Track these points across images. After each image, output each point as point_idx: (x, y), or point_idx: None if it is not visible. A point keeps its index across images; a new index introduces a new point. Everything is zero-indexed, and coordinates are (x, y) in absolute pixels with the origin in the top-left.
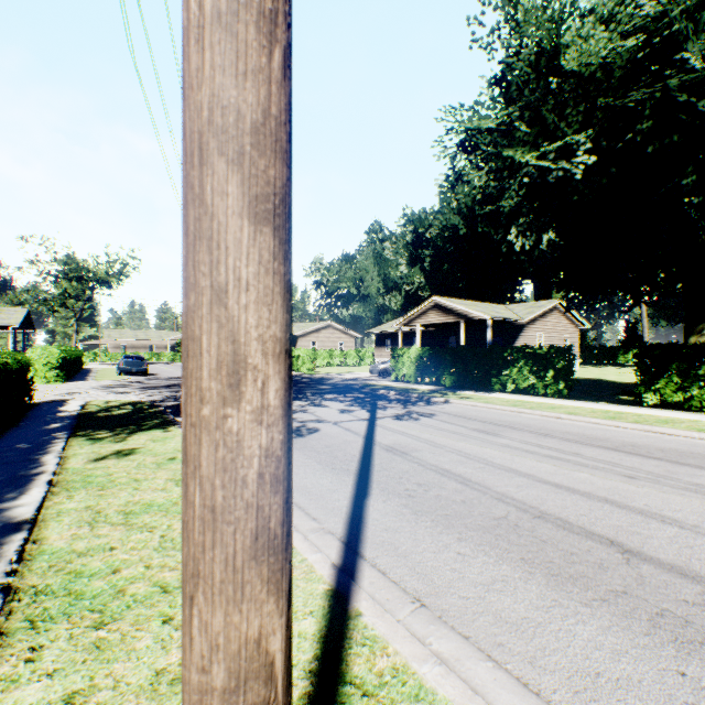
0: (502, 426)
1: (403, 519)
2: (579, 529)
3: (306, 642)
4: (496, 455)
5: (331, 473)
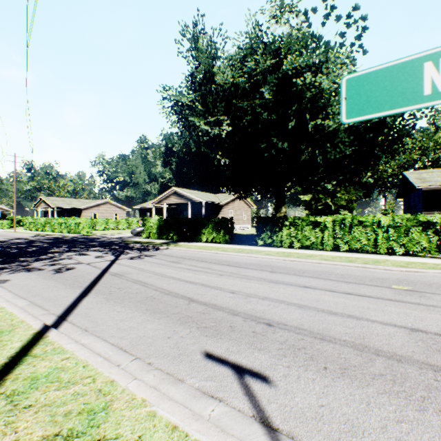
0: (186, 259)
1: (100, 303)
2: (181, 296)
3: (13, 349)
4: (171, 272)
5: (69, 289)
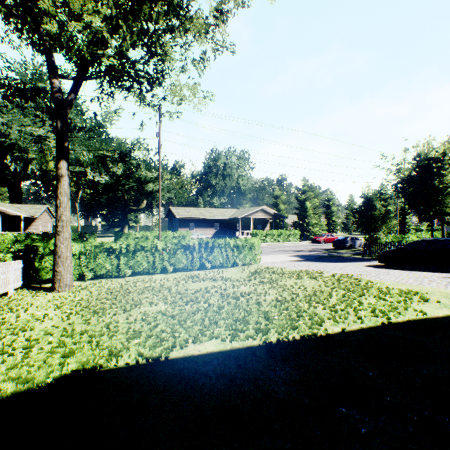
0: None
1: None
2: None
3: None
4: None
5: None
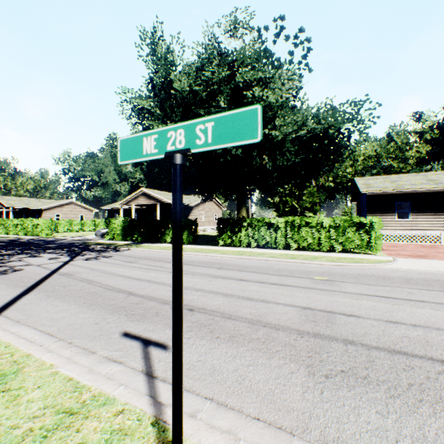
0: (143, 259)
1: (40, 299)
2: (123, 290)
3: None
4: (122, 271)
5: (11, 288)
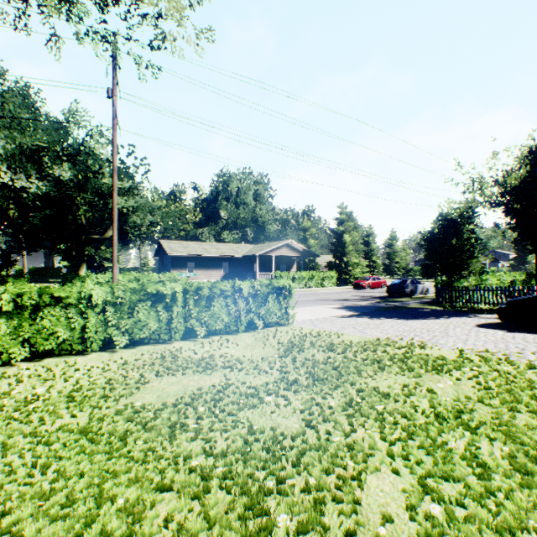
0: None
1: None
2: None
3: None
4: None
5: None
